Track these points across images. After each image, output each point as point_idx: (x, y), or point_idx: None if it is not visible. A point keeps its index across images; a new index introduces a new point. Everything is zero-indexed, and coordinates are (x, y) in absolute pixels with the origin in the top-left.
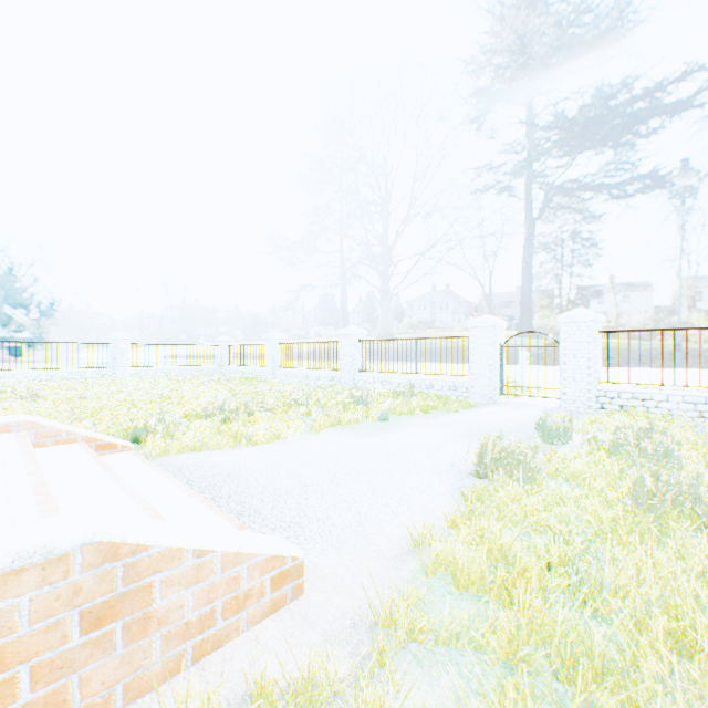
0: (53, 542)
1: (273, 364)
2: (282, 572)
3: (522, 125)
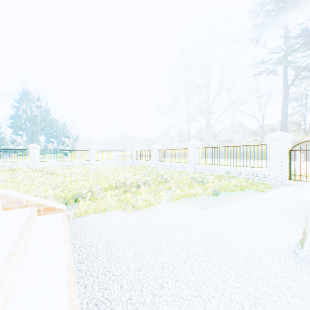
0: None
1: (155, 159)
2: None
3: (285, 34)
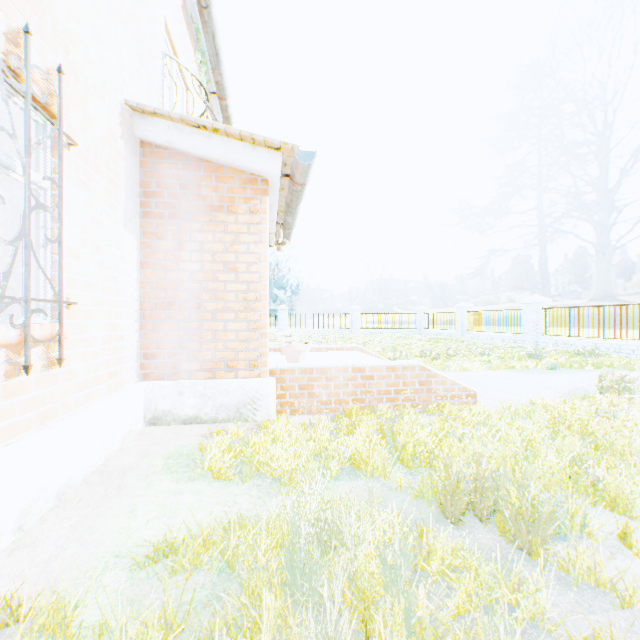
0: (413, 362)
1: (461, 328)
2: (469, 394)
3: None
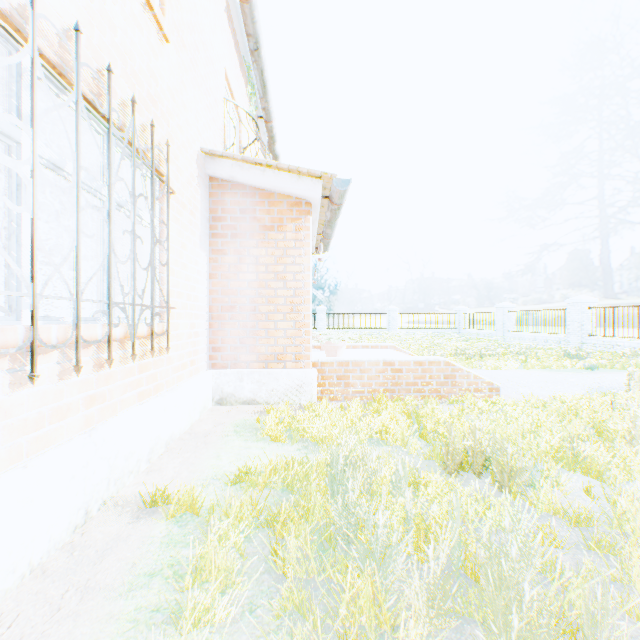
0: (438, 358)
1: (502, 328)
2: (492, 388)
3: None
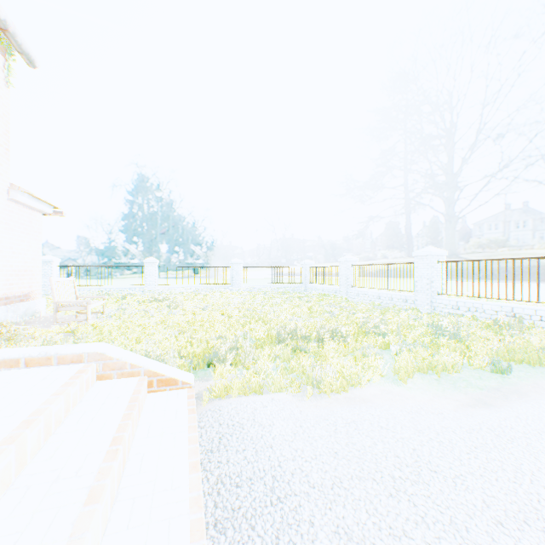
0: None
1: (346, 283)
2: None
3: None
